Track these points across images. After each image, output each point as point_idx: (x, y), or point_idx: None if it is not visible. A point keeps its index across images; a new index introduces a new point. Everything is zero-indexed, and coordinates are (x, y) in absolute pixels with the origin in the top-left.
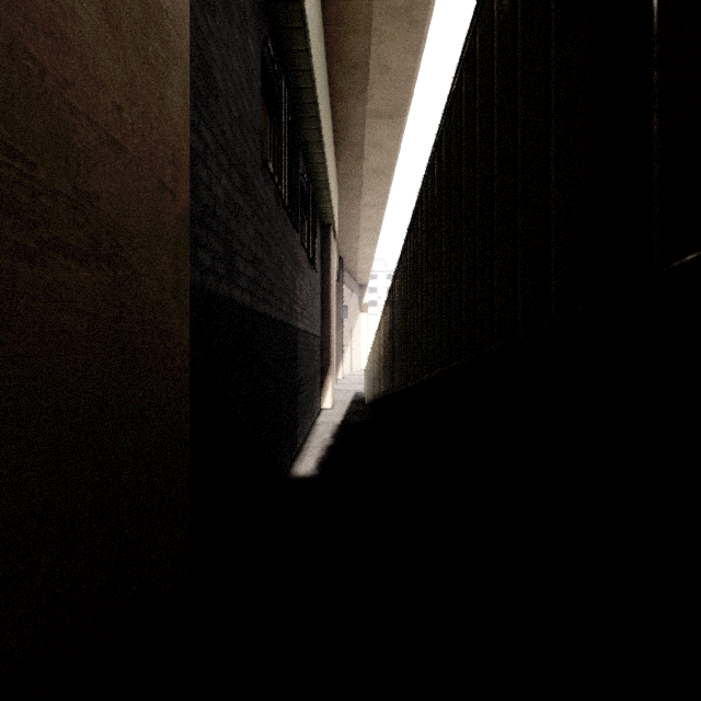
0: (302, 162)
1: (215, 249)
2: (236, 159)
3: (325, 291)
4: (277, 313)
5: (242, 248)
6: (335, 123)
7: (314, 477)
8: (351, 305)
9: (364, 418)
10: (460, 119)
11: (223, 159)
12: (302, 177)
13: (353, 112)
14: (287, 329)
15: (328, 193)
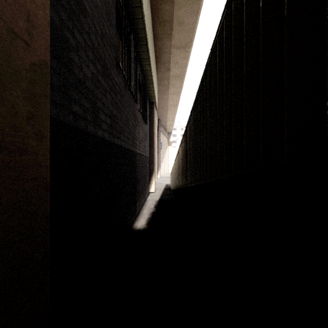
0: (139, 69)
1: (84, 105)
2: (99, 56)
3: (151, 135)
4: (125, 144)
5: (103, 107)
6: (156, 51)
7: (145, 229)
8: (164, 142)
9: (170, 197)
10: (241, 1)
11: (91, 54)
12: (139, 77)
13: (165, 45)
14: (131, 153)
15: (152, 86)
